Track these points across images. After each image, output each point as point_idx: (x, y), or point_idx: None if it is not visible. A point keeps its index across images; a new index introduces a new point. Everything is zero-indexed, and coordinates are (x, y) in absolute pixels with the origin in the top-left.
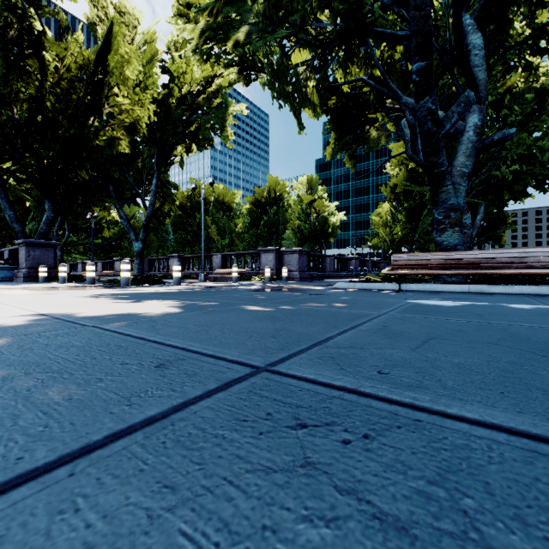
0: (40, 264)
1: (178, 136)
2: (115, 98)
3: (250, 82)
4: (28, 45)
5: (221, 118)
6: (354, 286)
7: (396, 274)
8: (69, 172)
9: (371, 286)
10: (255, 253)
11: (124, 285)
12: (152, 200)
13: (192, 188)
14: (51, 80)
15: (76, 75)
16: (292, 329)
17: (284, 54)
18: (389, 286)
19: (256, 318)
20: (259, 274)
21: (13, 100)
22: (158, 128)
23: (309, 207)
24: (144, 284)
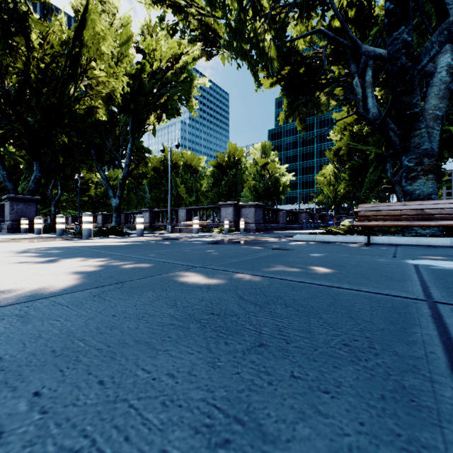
0: (23, 217)
1: (149, 106)
2: (92, 71)
3: (211, 57)
4: (15, 23)
5: (187, 90)
6: (315, 238)
7: (367, 225)
8: (51, 136)
9: (333, 238)
10: (215, 207)
11: (86, 236)
12: (127, 162)
13: (161, 150)
14: (36, 55)
15: (58, 51)
16: (270, 429)
17: (241, 9)
18: (354, 239)
19: (180, 320)
20: (219, 226)
21: (3, 73)
22: (132, 99)
23: (263, 169)
24: (111, 235)
